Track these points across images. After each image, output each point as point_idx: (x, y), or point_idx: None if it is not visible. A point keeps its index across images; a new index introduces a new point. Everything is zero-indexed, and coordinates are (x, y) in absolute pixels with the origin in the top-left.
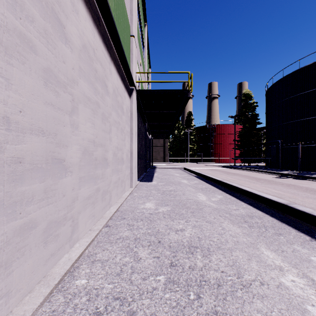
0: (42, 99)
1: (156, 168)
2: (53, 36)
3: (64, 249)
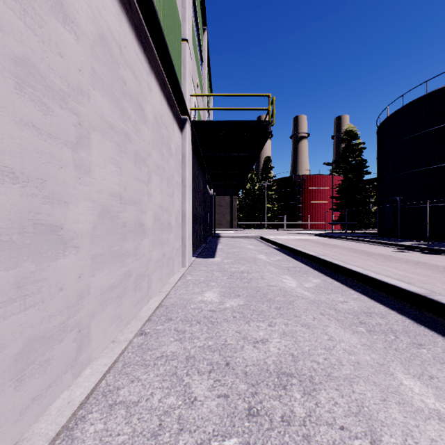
0: (12, 115)
1: (220, 237)
2: (36, 3)
3: (62, 382)
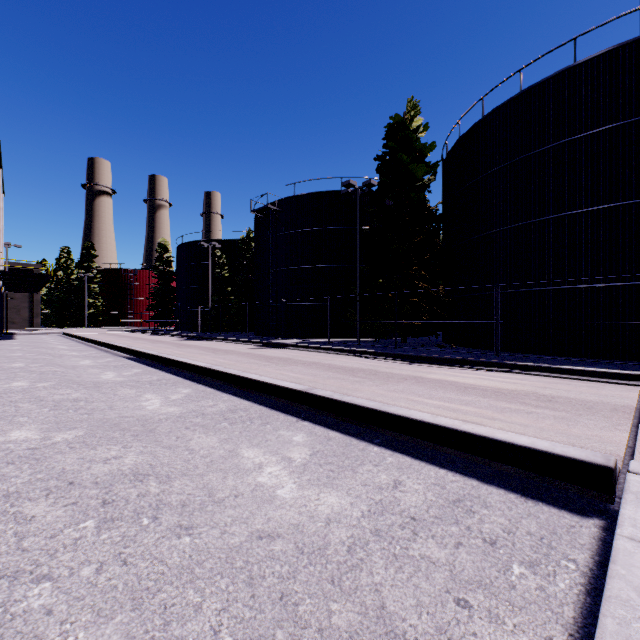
0: None
1: (15, 334)
2: None
3: None
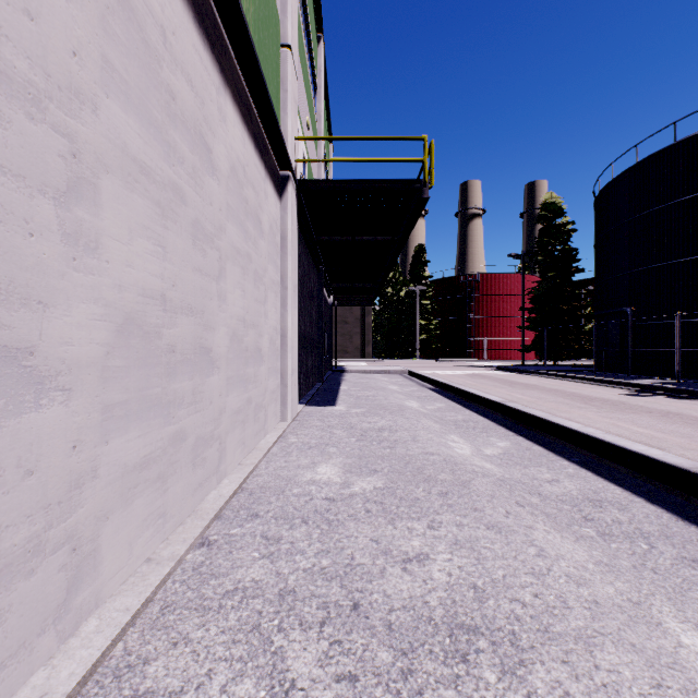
0: None
1: (344, 371)
2: None
3: (33, 653)
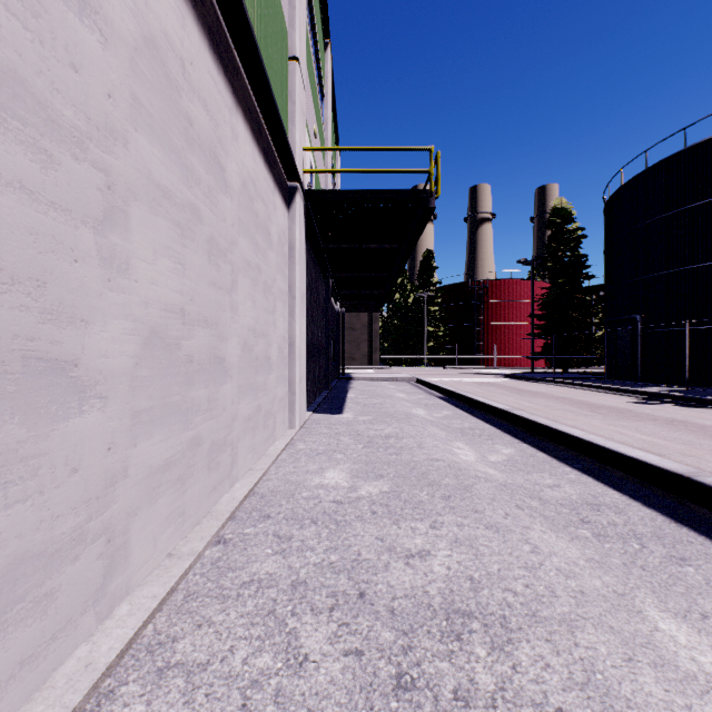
0: None
1: (351, 379)
2: None
3: (77, 630)
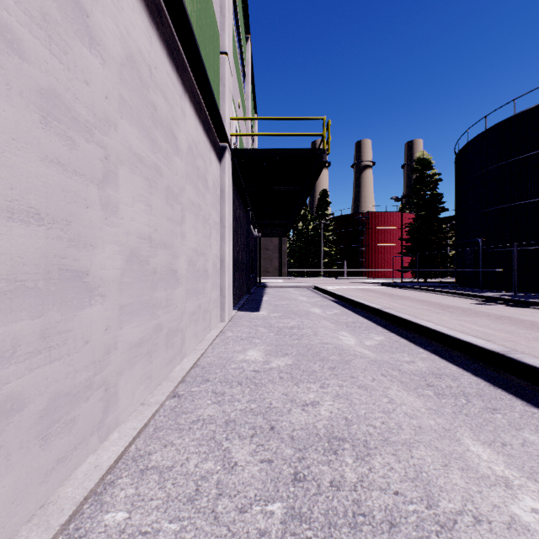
0: (37, 152)
1: (266, 286)
2: (61, 28)
3: (88, 445)
